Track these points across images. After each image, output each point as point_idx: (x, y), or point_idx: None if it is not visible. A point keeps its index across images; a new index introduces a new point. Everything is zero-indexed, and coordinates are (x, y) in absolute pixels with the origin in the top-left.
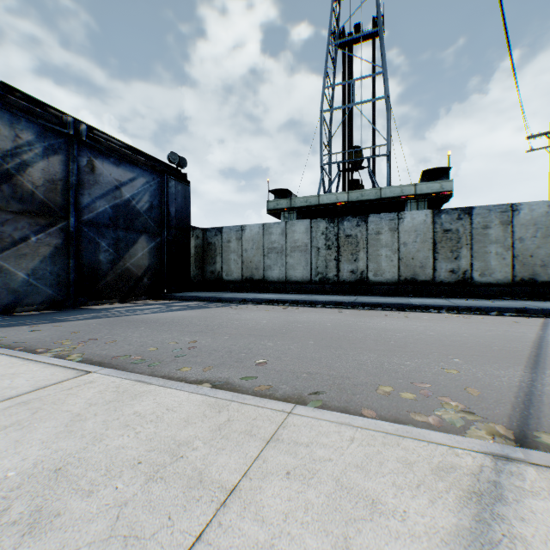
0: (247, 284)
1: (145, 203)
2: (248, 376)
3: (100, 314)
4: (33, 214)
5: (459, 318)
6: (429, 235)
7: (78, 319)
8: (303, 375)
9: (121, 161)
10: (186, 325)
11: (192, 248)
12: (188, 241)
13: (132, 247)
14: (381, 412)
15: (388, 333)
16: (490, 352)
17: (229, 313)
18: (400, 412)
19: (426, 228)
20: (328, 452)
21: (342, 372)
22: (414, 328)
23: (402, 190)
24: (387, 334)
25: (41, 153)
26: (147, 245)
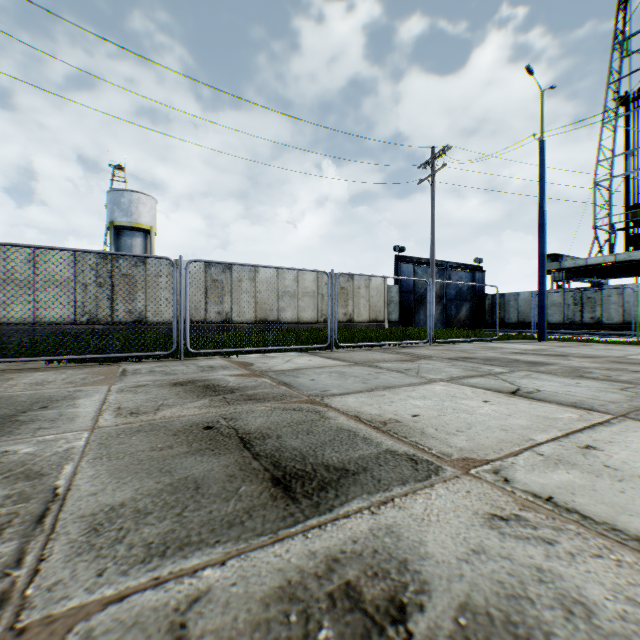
0: (520, 325)
1: (466, 287)
2: None
3: None
4: (436, 299)
5: None
6: None
7: None
8: None
9: (458, 271)
10: None
11: (485, 306)
12: (484, 302)
13: (461, 307)
14: None
15: None
16: None
17: None
18: None
19: None
20: None
21: None
22: None
23: None
24: None
25: (438, 278)
26: (466, 306)
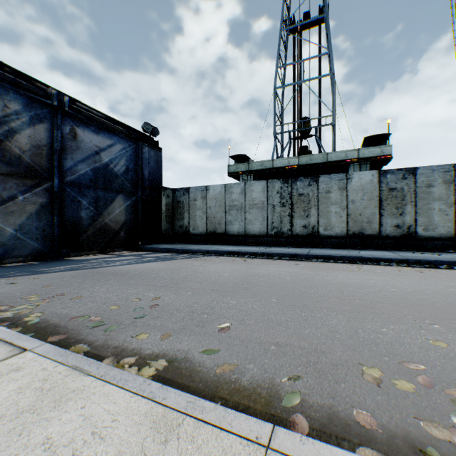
0: (210, 237)
1: (122, 166)
2: (210, 349)
3: (78, 266)
4: (21, 176)
5: (412, 271)
6: (375, 194)
7: (56, 271)
8: (271, 347)
9: (100, 129)
10: (152, 278)
11: (163, 206)
12: (160, 199)
13: (110, 205)
14: (380, 417)
15: (349, 289)
16: None
17: (193, 265)
18: (406, 417)
19: (373, 187)
20: None
21: (314, 343)
22: (373, 283)
23: (346, 154)
24: (348, 291)
25: (28, 121)
26: (123, 203)
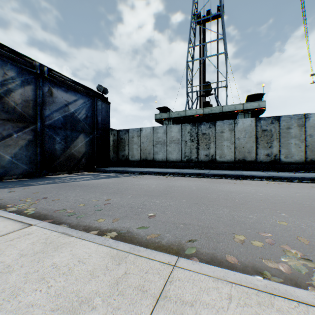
0: (143, 162)
1: (83, 114)
2: (143, 226)
3: (54, 181)
4: (15, 120)
5: (275, 184)
6: (253, 133)
7: (40, 184)
8: (181, 225)
9: (68, 89)
10: (105, 188)
11: (111, 141)
12: (109, 137)
13: (75, 140)
14: (240, 258)
15: (232, 194)
16: (304, 208)
17: (132, 180)
18: (255, 258)
19: (251, 129)
20: (211, 314)
21: (207, 223)
22: (248, 191)
23: (235, 107)
24: (232, 195)
25: (20, 84)
26: (84, 139)
